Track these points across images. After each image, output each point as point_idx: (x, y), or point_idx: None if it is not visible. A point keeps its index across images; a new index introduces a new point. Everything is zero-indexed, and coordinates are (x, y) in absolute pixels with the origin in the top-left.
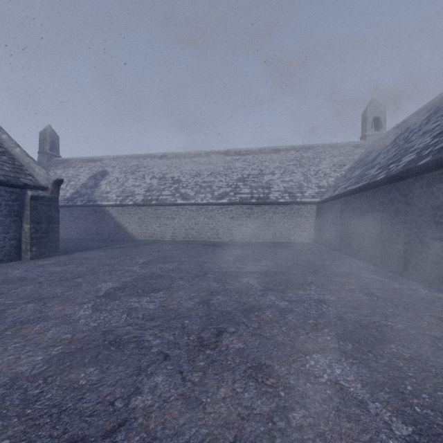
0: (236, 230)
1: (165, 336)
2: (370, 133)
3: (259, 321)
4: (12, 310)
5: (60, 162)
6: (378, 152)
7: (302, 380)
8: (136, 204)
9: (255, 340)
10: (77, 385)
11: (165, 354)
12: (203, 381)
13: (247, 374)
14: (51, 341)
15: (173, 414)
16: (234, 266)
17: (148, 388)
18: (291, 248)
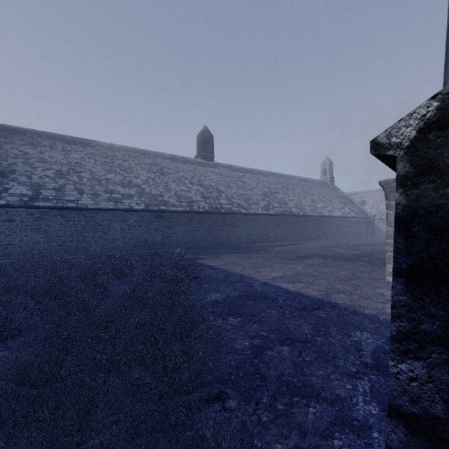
0: None
1: None
2: None
3: None
4: None
5: None
6: None
7: None
8: None
9: None
10: None
11: None
12: None
13: None
14: None
15: None
16: None
17: None
18: None
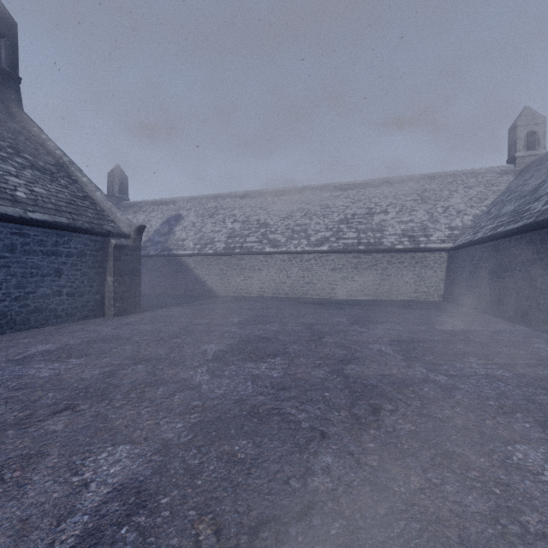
0: (339, 284)
1: (310, 410)
2: (522, 153)
3: (420, 398)
4: (124, 371)
5: (130, 206)
6: (540, 179)
7: (516, 476)
8: (217, 253)
9: (426, 421)
10: (236, 459)
11: (320, 430)
12: (384, 466)
13: (436, 462)
14: (183, 407)
15: (366, 501)
16: (353, 330)
17: (320, 469)
18: (417, 308)
